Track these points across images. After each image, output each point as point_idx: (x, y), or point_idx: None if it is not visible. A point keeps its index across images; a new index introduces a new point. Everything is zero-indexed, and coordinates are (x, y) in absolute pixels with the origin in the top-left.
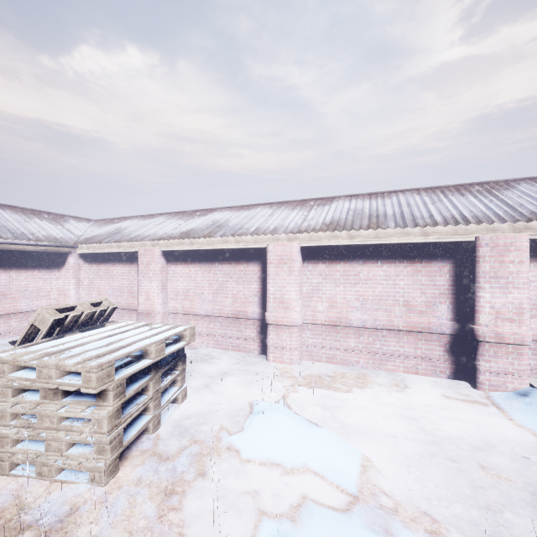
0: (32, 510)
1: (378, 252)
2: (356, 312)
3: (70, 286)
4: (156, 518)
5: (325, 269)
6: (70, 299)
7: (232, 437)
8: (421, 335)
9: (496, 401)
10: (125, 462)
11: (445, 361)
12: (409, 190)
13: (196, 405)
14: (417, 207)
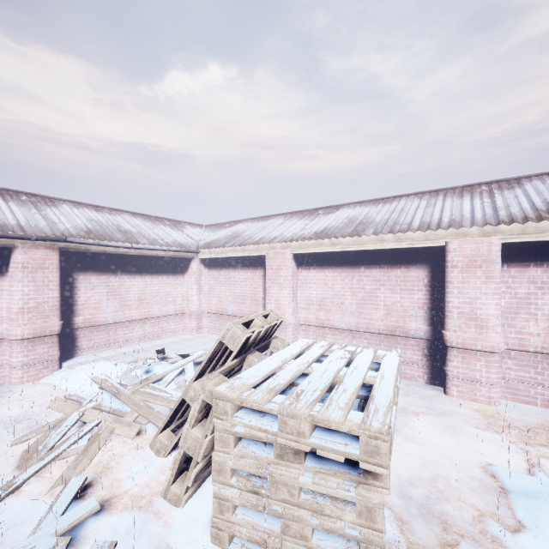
0: None
1: None
2: None
3: (193, 292)
4: None
5: (541, 275)
6: (193, 306)
7: (525, 543)
8: None
9: None
10: None
11: None
12: None
13: (401, 460)
14: None
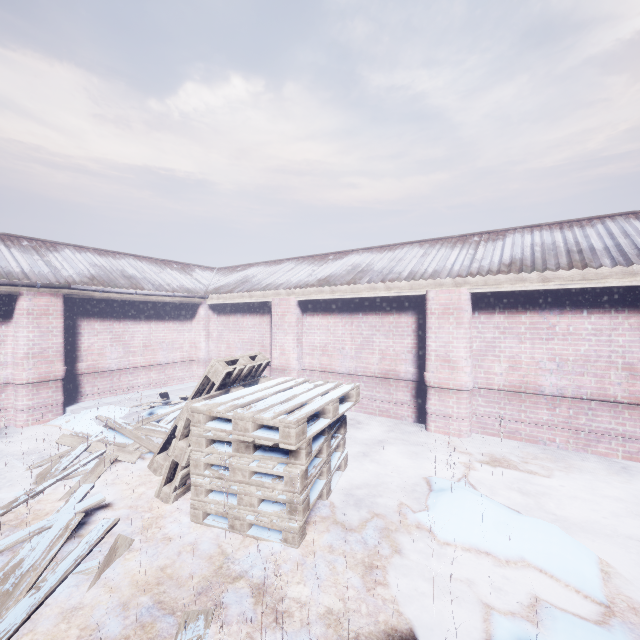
0: (237, 561)
1: (583, 299)
2: (549, 376)
3: (201, 338)
4: (365, 590)
5: (503, 321)
6: (201, 352)
7: (419, 515)
8: None
9: None
10: (308, 527)
11: None
12: (620, 214)
13: (361, 475)
14: None
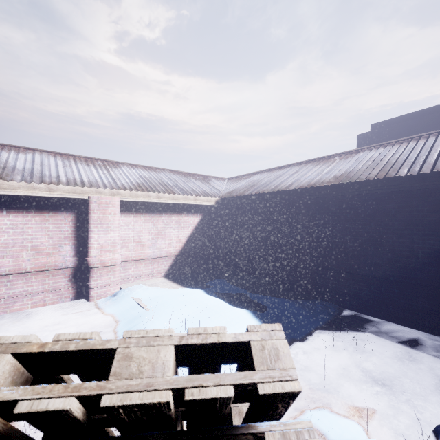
0: None
1: (4, 203)
2: None
3: None
4: None
5: None
6: None
7: None
8: (49, 272)
9: (98, 305)
10: None
11: (69, 288)
12: (46, 151)
13: None
14: (49, 167)
